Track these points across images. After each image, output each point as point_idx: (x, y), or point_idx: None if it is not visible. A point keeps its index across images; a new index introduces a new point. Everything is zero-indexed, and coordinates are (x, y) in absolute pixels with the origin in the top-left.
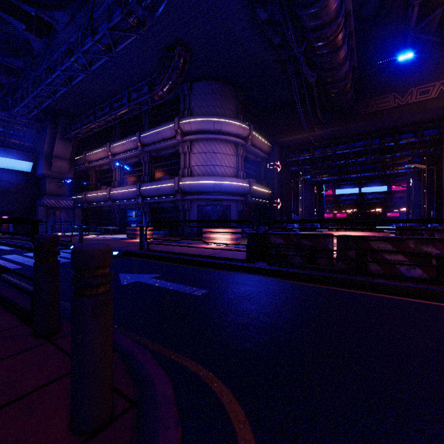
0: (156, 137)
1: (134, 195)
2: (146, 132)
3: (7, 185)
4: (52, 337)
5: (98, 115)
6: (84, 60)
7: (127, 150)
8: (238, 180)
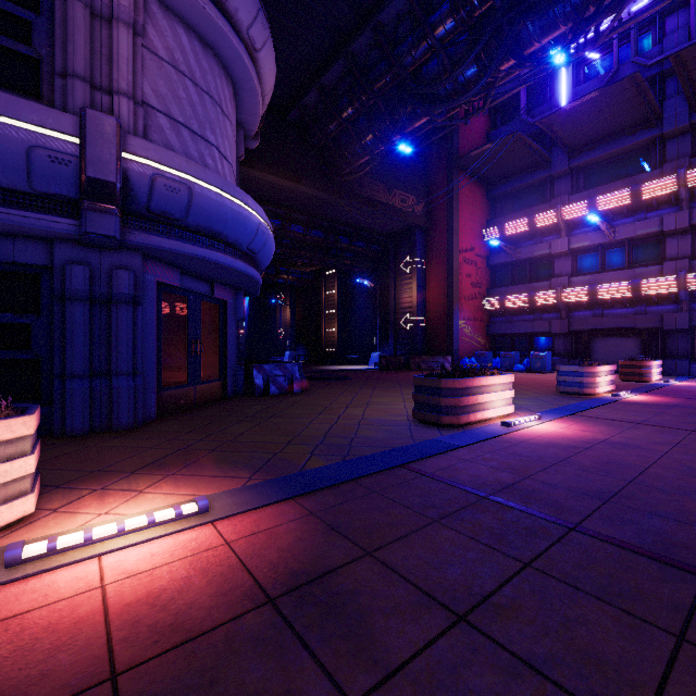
0: None
1: None
2: None
3: None
4: None
5: None
6: None
7: None
8: None
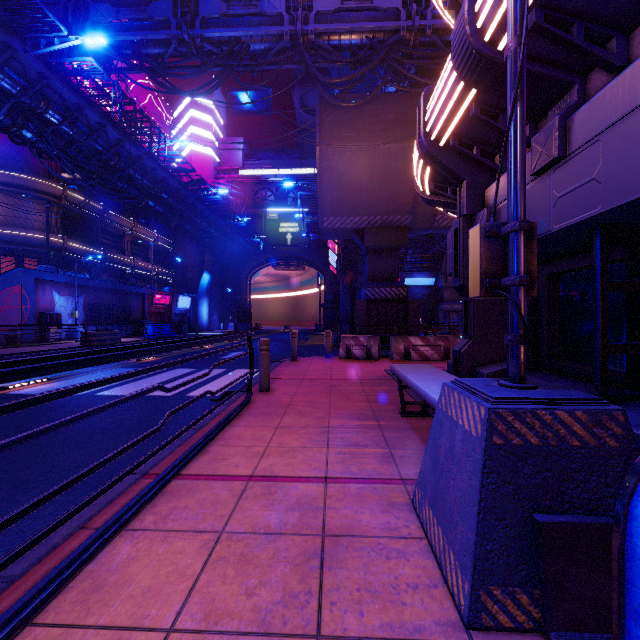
0: None
1: None
2: None
3: (420, 296)
4: None
5: None
6: None
7: None
8: None
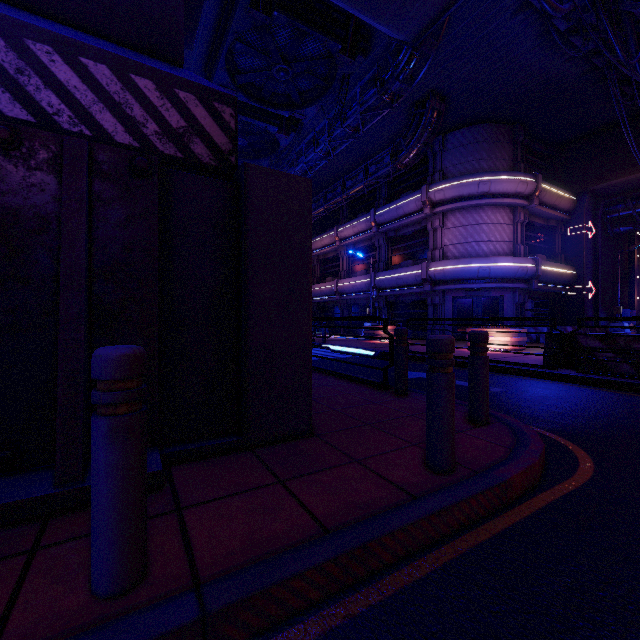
0: (395, 213)
1: (367, 287)
2: (383, 209)
3: None
4: (408, 395)
5: (329, 197)
6: (329, 148)
7: (358, 233)
8: (516, 260)
